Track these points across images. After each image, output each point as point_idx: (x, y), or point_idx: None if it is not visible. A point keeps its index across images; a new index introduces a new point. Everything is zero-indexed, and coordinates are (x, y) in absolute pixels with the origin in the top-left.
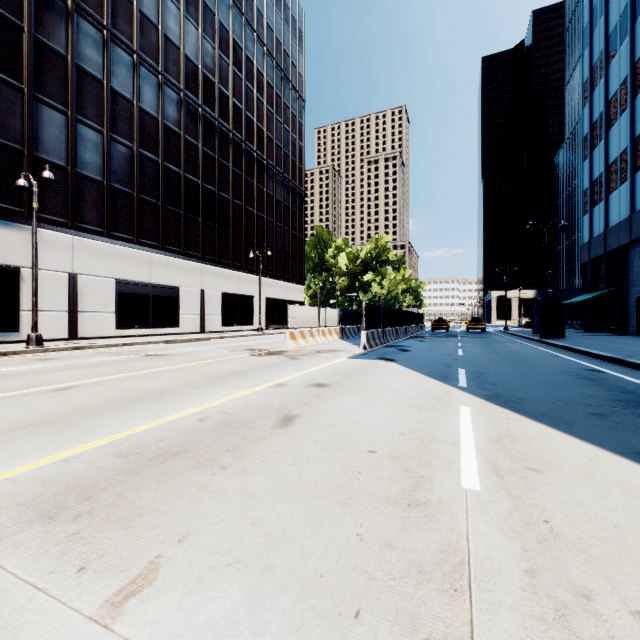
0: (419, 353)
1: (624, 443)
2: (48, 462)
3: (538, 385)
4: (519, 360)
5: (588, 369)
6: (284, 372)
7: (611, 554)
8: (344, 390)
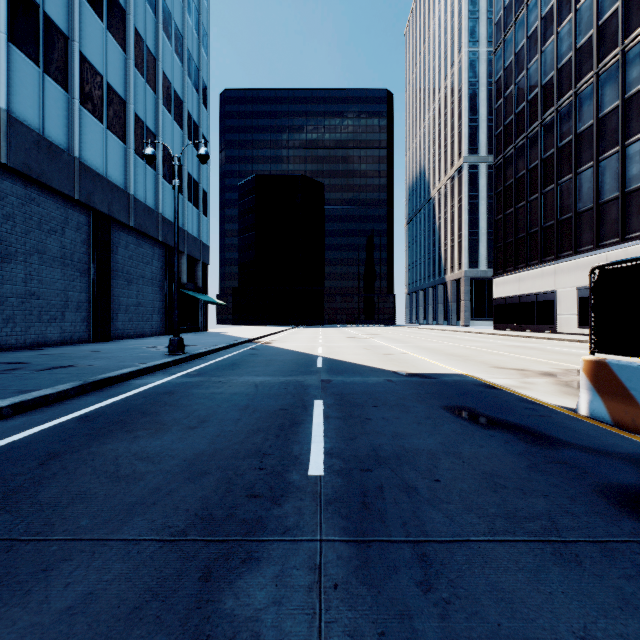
0: (406, 398)
1: (285, 350)
2: (388, 345)
3: (279, 359)
4: (232, 386)
5: (194, 374)
6: (434, 357)
7: (306, 346)
8: (371, 353)
